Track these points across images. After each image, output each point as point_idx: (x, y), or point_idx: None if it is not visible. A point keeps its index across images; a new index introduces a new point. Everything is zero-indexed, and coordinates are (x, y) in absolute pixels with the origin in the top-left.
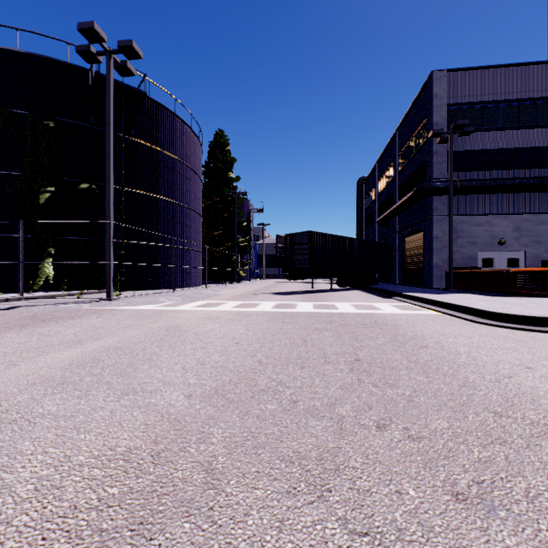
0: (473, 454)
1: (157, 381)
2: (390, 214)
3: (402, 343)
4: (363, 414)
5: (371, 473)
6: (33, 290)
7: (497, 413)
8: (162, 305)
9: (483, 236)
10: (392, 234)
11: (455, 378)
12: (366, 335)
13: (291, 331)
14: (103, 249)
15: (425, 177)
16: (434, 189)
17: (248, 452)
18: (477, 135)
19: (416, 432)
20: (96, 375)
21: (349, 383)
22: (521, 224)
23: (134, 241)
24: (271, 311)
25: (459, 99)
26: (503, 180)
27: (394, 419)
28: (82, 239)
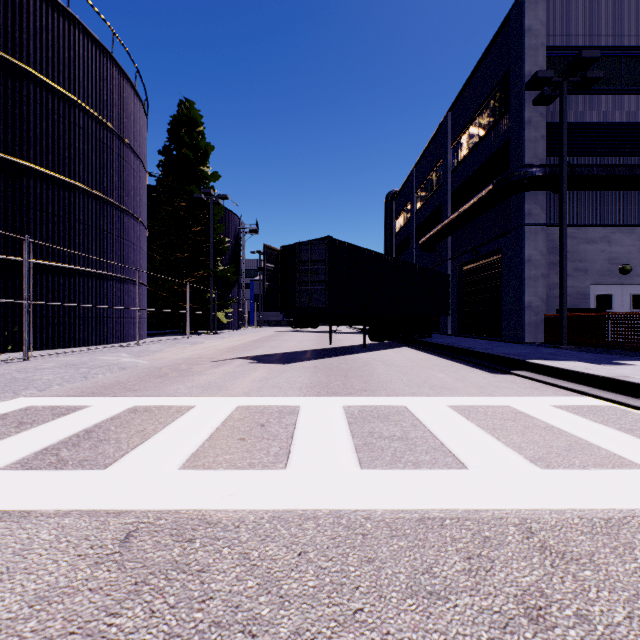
0: None
1: None
2: (443, 230)
3: None
4: None
5: None
6: None
7: None
8: None
9: (598, 260)
10: (442, 262)
11: None
12: None
13: None
14: None
15: (506, 167)
16: (533, 178)
17: None
18: (589, 99)
19: None
20: None
21: None
22: None
23: None
24: (152, 514)
25: (563, 40)
26: (638, 166)
27: None
28: None
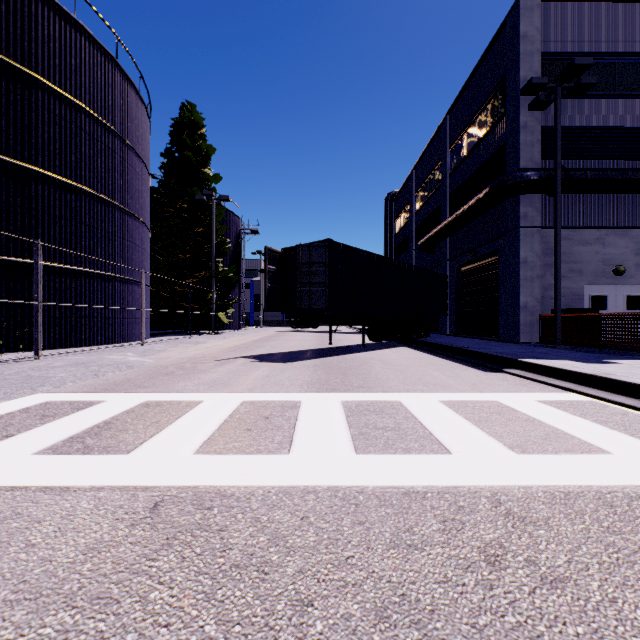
0: None
1: None
2: (441, 232)
3: None
4: None
5: None
6: None
7: None
8: None
9: (592, 262)
10: (441, 263)
11: None
12: None
13: None
14: None
15: (503, 170)
16: (528, 181)
17: None
18: (584, 104)
19: None
20: None
21: None
22: None
23: None
24: (174, 489)
25: (558, 46)
26: (631, 170)
27: None
28: None
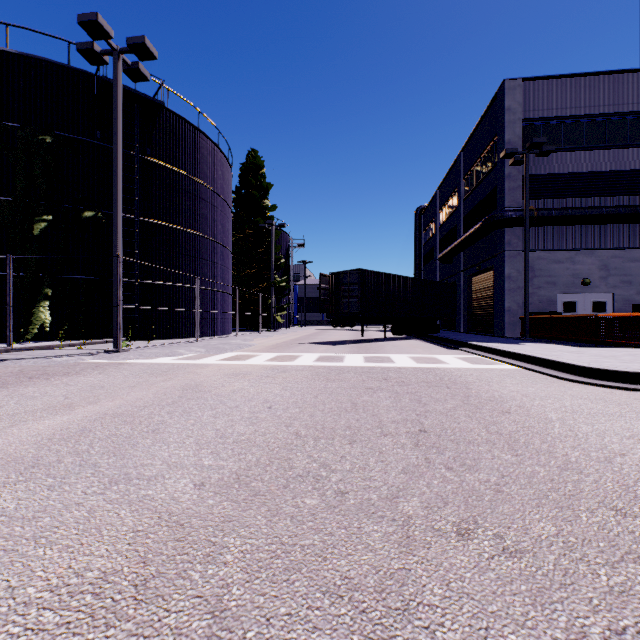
0: (600, 579)
1: (160, 462)
2: (453, 249)
3: (476, 407)
4: (437, 513)
5: (456, 616)
6: (26, 340)
7: (618, 511)
8: (181, 357)
9: (564, 276)
10: (456, 273)
11: (553, 457)
12: (430, 396)
13: (338, 392)
14: (111, 290)
15: (496, 206)
16: (507, 220)
17: (276, 578)
18: (557, 156)
19: (513, 542)
20: (80, 454)
21: (415, 464)
22: (608, 261)
23: (149, 281)
24: (313, 365)
25: (536, 114)
26: (587, 209)
27: (480, 521)
28: (86, 278)
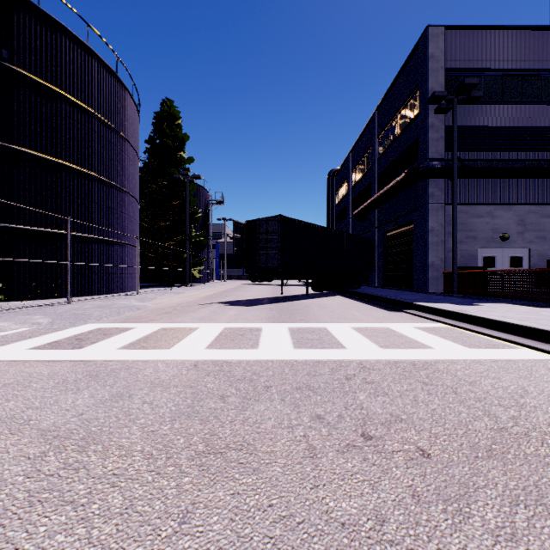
0: None
1: None
2: (370, 205)
3: None
4: None
5: None
6: None
7: None
8: None
9: (484, 230)
10: (371, 229)
11: None
12: None
13: None
14: None
15: (417, 158)
16: (433, 169)
17: None
18: (477, 109)
19: None
20: None
21: None
22: (525, 217)
23: (6, 224)
24: (202, 360)
25: (457, 64)
26: (511, 161)
27: None
28: None
